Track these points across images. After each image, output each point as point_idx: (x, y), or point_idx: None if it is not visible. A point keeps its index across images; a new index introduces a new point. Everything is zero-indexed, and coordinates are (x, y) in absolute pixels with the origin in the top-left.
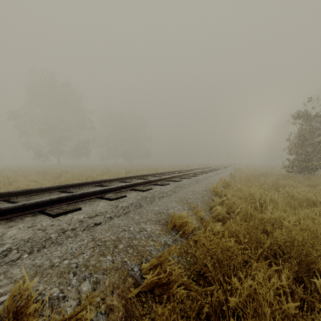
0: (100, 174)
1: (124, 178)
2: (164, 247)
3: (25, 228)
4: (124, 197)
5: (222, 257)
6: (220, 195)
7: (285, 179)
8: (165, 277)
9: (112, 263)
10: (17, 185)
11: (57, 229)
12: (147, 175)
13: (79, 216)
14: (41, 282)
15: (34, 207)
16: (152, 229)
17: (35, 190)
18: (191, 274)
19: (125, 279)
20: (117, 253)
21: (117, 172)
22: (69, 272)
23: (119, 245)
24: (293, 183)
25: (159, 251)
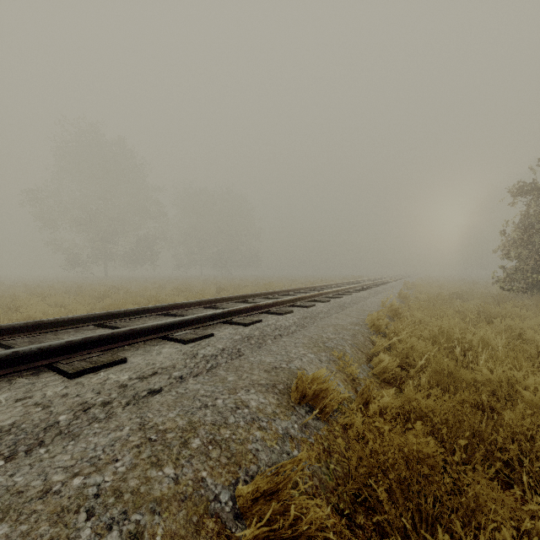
0: (173, 293)
1: (211, 301)
2: (283, 442)
3: (9, 402)
4: (210, 337)
5: (409, 475)
6: (385, 332)
7: (499, 303)
8: (286, 528)
9: (173, 483)
10: (26, 313)
11: (73, 404)
12: (252, 295)
13: (121, 377)
14: (12, 536)
15: (36, 358)
16: (259, 404)
17: (49, 324)
18: (340, 502)
19: (200, 522)
20: (186, 460)
21: (201, 290)
22: (78, 509)
23: (191, 440)
24: (517, 311)
25: (273, 451)
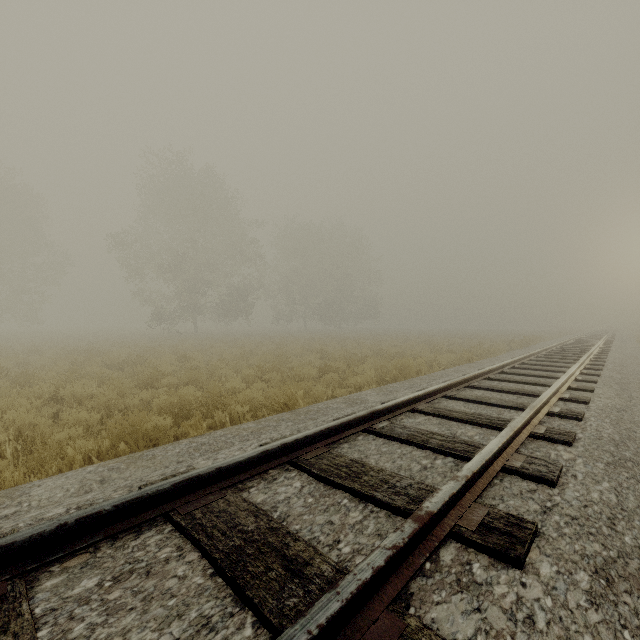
0: (254, 373)
1: (297, 444)
2: None
3: None
4: None
5: None
6: None
7: None
8: None
9: None
10: None
11: None
12: (386, 409)
13: None
14: None
15: None
16: None
17: None
18: None
19: None
20: None
21: (295, 371)
22: None
23: None
24: None
25: None
